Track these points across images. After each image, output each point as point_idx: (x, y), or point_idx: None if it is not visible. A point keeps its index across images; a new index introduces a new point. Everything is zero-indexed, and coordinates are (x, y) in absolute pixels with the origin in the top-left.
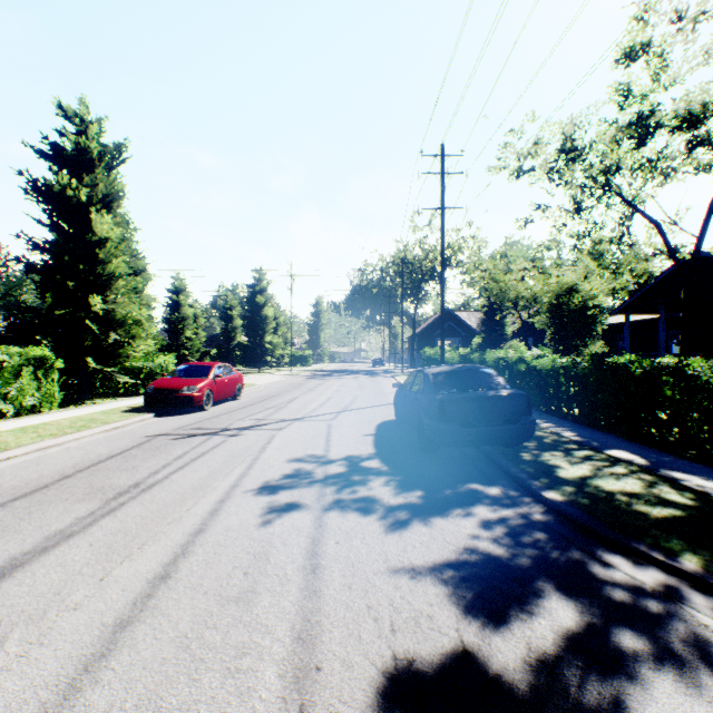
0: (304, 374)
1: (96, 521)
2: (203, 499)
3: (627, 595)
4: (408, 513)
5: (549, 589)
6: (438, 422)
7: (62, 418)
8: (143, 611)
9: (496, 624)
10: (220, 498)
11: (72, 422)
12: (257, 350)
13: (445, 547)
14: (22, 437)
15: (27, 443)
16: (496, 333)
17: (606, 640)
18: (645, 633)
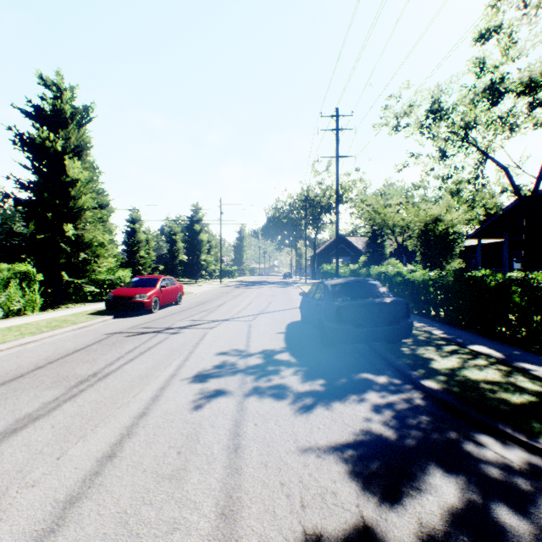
0: (231, 285)
1: (59, 406)
2: (147, 387)
3: (499, 472)
4: (313, 398)
5: (433, 467)
6: (336, 324)
7: (41, 319)
8: (90, 487)
9: (390, 500)
10: (161, 386)
11: (49, 323)
12: (195, 266)
13: (344, 429)
14: (8, 334)
15: (10, 340)
16: (377, 253)
17: (486, 515)
18: (519, 508)
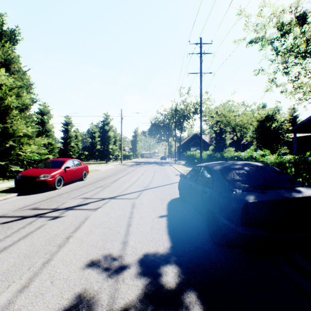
0: (127, 164)
1: None
2: None
3: None
4: None
5: None
6: (241, 226)
7: None
8: None
9: None
10: None
11: None
12: (105, 152)
13: None
14: None
15: None
16: (221, 144)
17: None
18: None
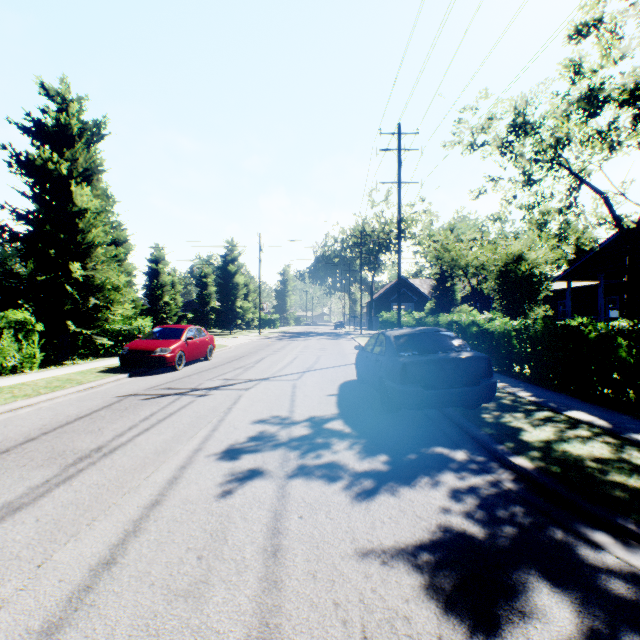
0: (272, 336)
1: (49, 491)
2: (164, 465)
3: (627, 587)
4: (374, 480)
5: (538, 579)
6: (401, 384)
7: (40, 378)
8: (77, 610)
9: (484, 629)
10: (181, 464)
11: (49, 382)
12: (229, 314)
13: (416, 523)
14: None
15: None
16: (447, 299)
17: None
18: None
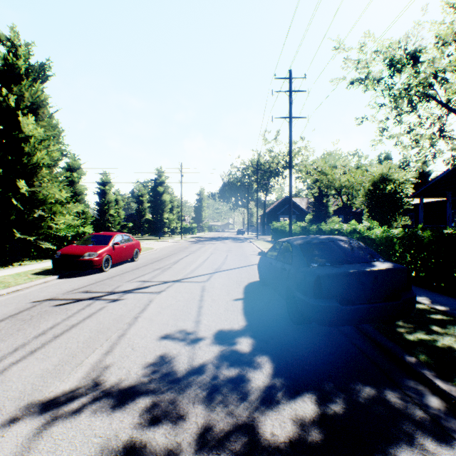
0: (190, 240)
1: None
2: (12, 429)
3: None
4: None
5: None
6: (314, 299)
7: None
8: None
9: None
10: (38, 425)
11: None
12: (158, 223)
13: None
14: None
15: None
16: (322, 212)
17: None
18: None
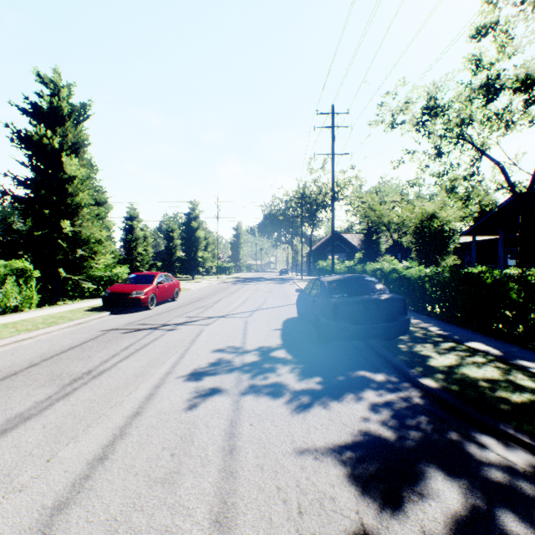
0: (227, 281)
1: (51, 405)
2: (142, 385)
3: (503, 476)
4: (310, 397)
5: (435, 470)
6: (332, 320)
7: (38, 316)
8: (79, 492)
9: (391, 506)
10: (155, 384)
11: (45, 319)
12: (192, 262)
13: (342, 429)
14: (3, 331)
15: (6, 337)
16: (373, 250)
17: (491, 523)
18: (525, 515)
